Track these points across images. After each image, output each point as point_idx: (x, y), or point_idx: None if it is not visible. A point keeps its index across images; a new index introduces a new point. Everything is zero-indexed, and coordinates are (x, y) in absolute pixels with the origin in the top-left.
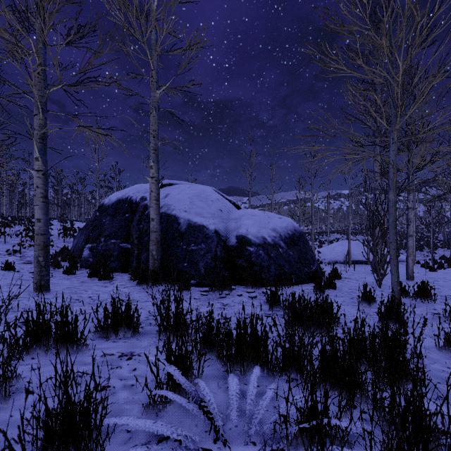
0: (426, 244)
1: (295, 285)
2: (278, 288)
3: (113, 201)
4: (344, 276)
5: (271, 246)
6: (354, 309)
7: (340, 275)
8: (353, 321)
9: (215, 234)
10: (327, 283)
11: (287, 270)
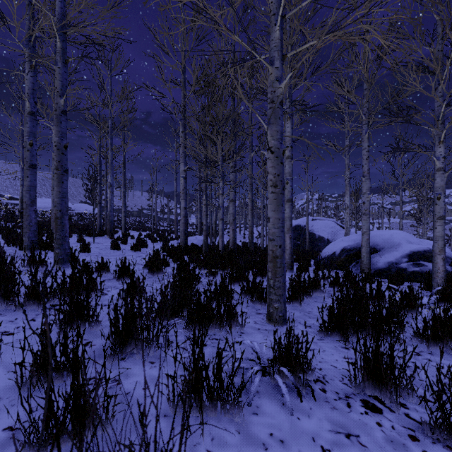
0: None
1: None
2: None
3: (294, 226)
4: None
5: None
6: None
7: None
8: None
9: (327, 240)
10: None
11: None
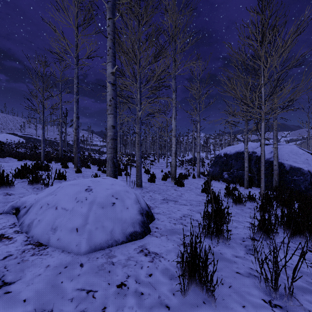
0: None
1: None
2: None
3: (233, 153)
4: None
5: None
6: None
7: None
8: None
9: (309, 172)
10: None
11: None
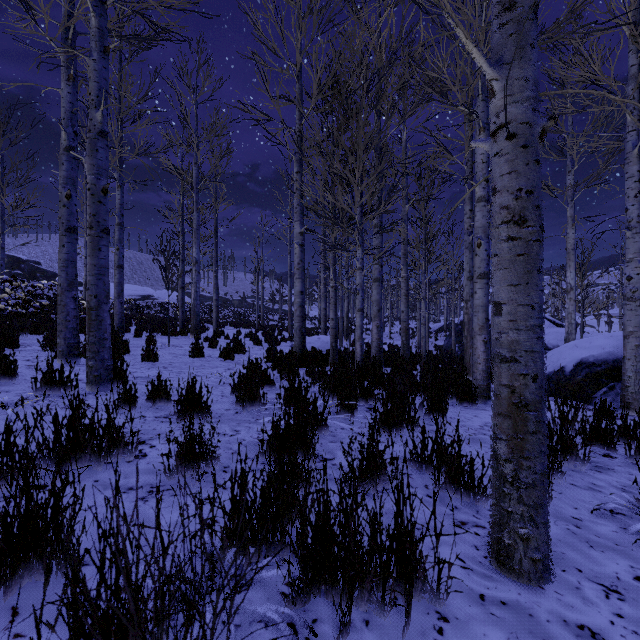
0: None
1: None
2: None
3: None
4: None
5: None
6: None
7: None
8: None
9: None
10: None
11: None
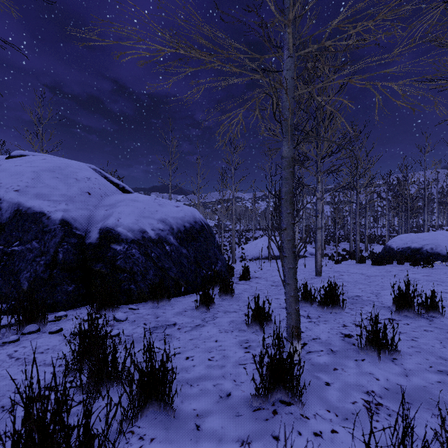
0: (332, 239)
1: (184, 296)
2: (152, 304)
3: None
4: (256, 275)
5: (154, 242)
6: (238, 339)
7: (249, 276)
8: (214, 387)
9: (61, 225)
10: (222, 291)
11: (173, 276)
